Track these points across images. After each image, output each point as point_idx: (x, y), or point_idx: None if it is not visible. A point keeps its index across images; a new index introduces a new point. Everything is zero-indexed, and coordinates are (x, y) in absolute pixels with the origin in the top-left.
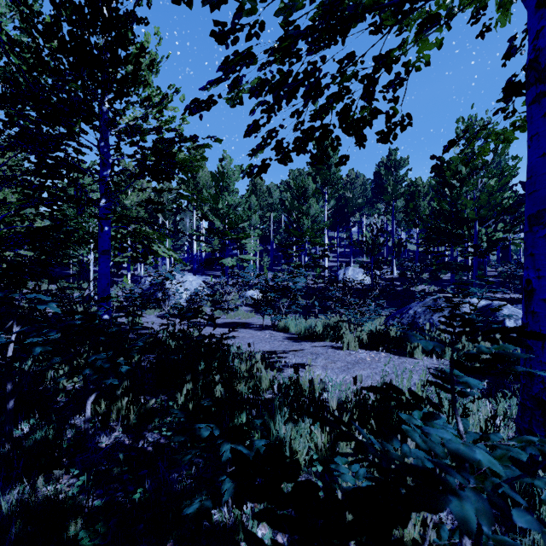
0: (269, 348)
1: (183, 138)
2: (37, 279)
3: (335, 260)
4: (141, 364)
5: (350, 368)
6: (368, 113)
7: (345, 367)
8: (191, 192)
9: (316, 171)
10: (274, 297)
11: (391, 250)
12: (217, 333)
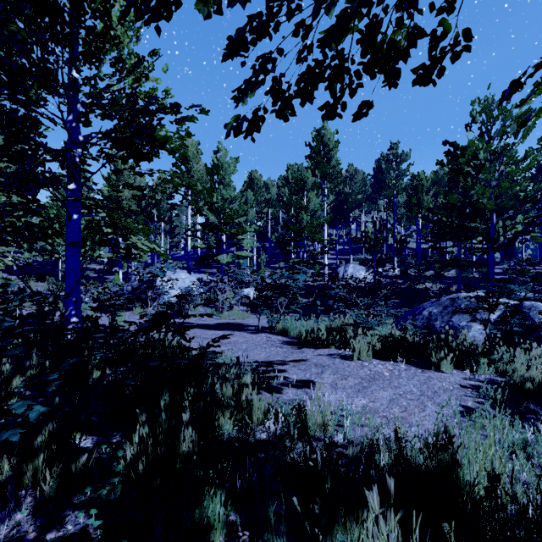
0: (264, 357)
1: (162, 107)
2: (25, 276)
3: (334, 257)
4: (97, 385)
5: (366, 388)
6: (404, 37)
7: (360, 385)
8: (176, 176)
9: (315, 165)
10: (271, 296)
11: (390, 247)
12: (207, 336)
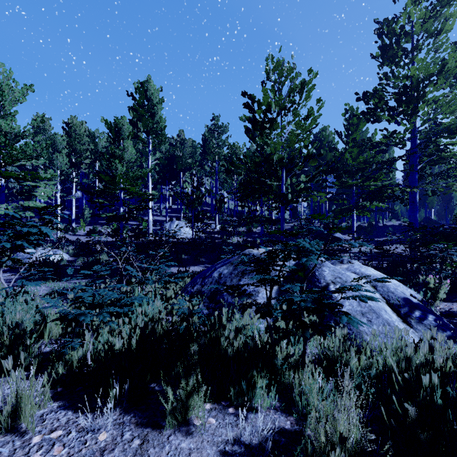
0: None
1: None
2: None
3: (168, 215)
4: None
5: None
6: None
7: None
8: None
9: (137, 117)
10: None
11: None
12: None
